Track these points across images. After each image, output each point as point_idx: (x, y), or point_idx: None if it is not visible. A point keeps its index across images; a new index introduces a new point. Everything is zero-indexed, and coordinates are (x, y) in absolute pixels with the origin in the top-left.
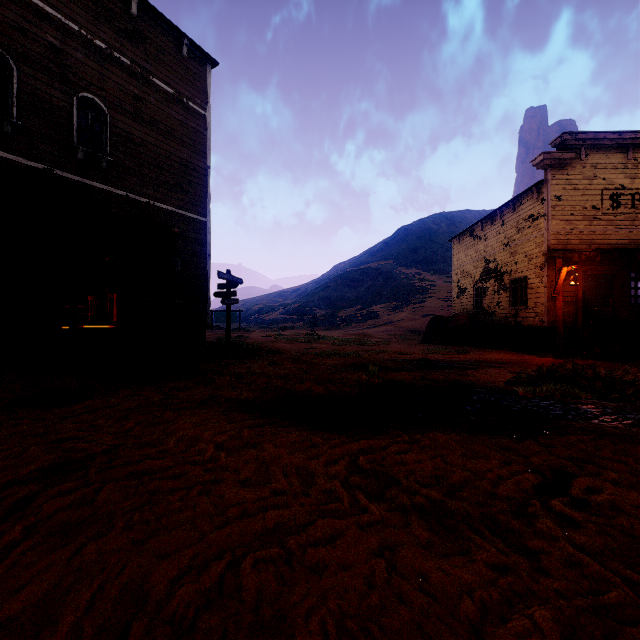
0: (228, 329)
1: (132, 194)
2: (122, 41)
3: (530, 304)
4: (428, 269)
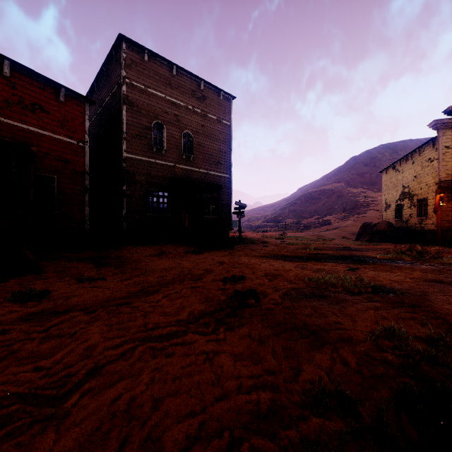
0: (240, 230)
1: (201, 169)
2: (197, 102)
3: (429, 215)
4: (372, 188)
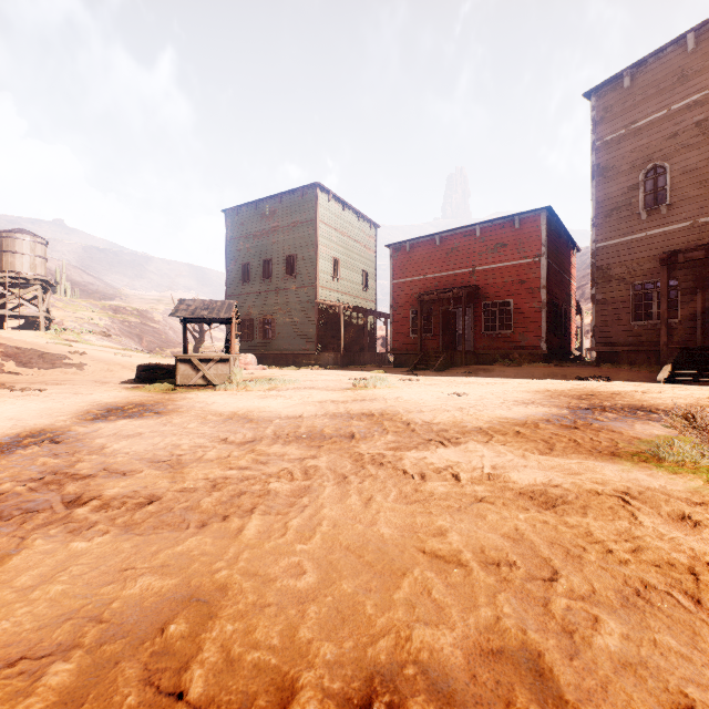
0: None
1: None
2: None
3: None
4: None
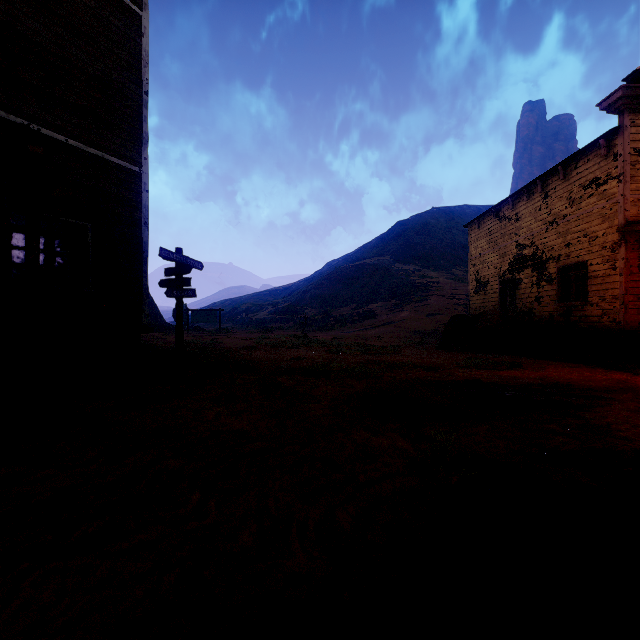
0: (179, 333)
1: None
2: None
3: (593, 298)
4: (427, 265)
